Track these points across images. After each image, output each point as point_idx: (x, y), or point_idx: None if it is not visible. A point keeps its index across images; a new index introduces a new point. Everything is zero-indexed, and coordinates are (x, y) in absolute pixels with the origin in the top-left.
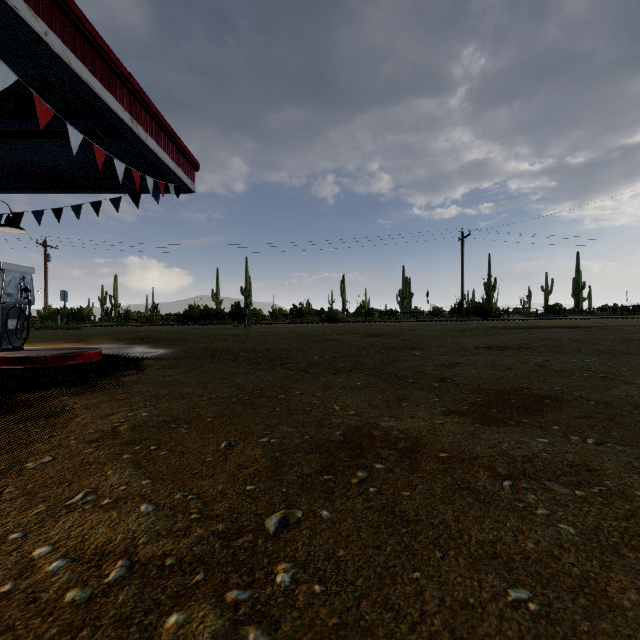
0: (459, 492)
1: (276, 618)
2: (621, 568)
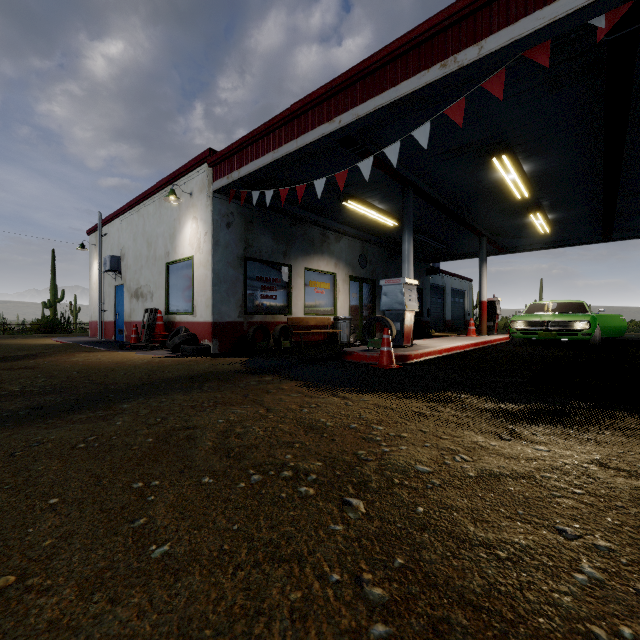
0: (225, 639)
1: (287, 481)
2: (34, 632)
